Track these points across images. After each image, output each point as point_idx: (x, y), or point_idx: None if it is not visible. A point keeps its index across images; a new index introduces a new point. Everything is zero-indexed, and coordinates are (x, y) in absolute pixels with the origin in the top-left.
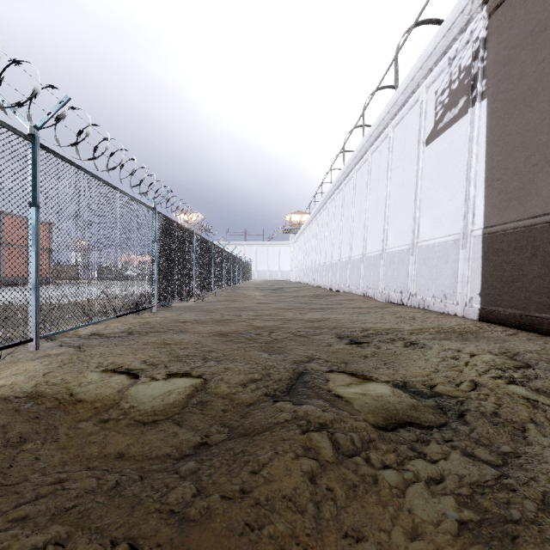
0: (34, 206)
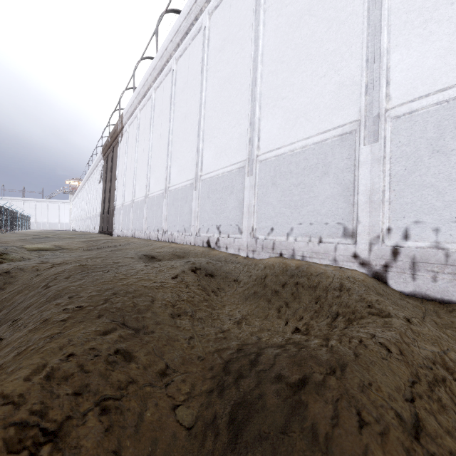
0: None
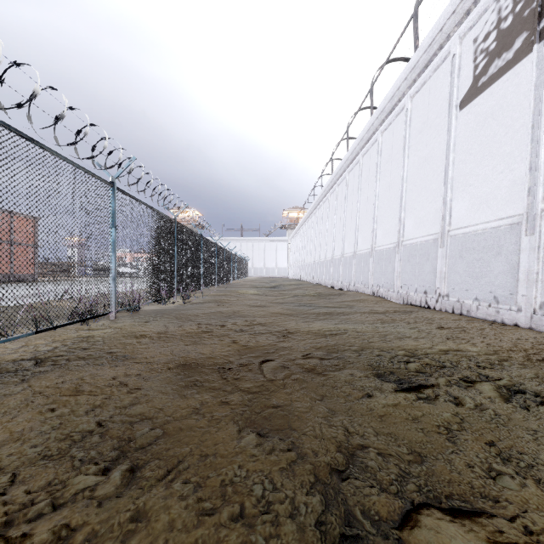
0: None
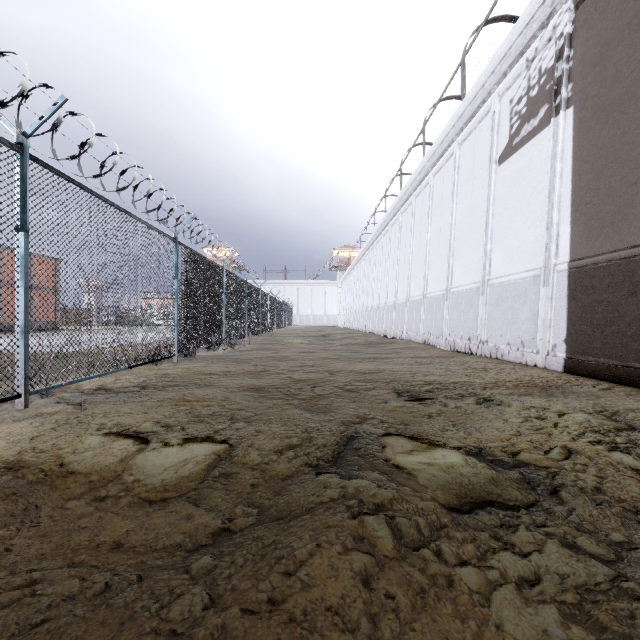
0: (23, 231)
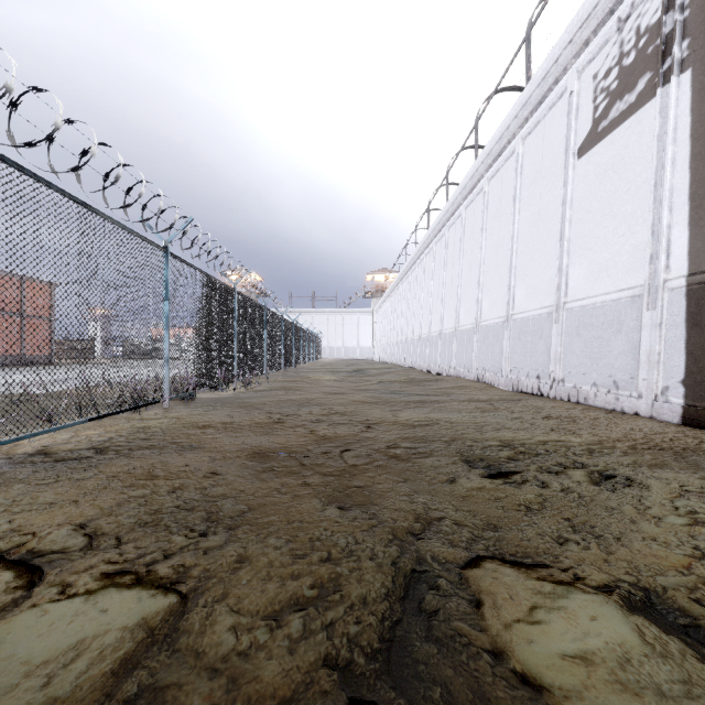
0: None
